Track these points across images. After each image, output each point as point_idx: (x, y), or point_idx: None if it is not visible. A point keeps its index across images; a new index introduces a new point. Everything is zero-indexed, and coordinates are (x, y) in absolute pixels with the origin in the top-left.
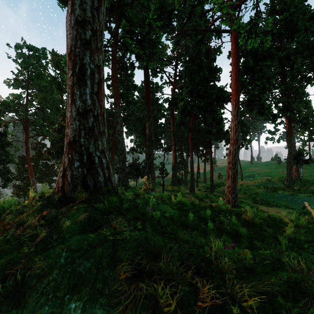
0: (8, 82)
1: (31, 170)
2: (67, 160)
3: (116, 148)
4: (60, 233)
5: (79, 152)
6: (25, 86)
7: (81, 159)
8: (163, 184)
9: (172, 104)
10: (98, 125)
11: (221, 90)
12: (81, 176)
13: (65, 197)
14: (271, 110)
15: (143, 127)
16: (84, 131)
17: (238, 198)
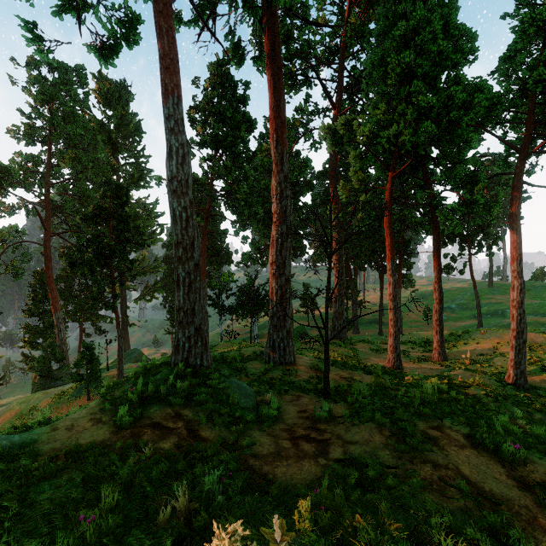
0: (14, 132)
1: (54, 299)
2: None
3: (215, 256)
4: None
5: None
6: (48, 139)
7: None
8: (327, 362)
9: (338, 142)
10: None
11: (481, 83)
12: None
13: None
14: None
15: (268, 211)
16: None
17: (541, 392)
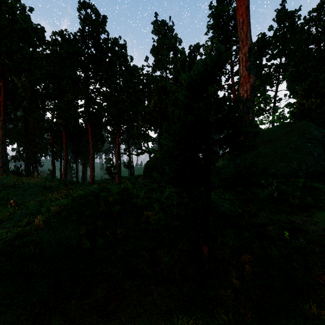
0: None
1: None
2: (0, 169)
3: None
4: (3, 177)
5: (3, 168)
6: None
7: (3, 169)
8: None
9: (49, 131)
10: (6, 163)
11: (78, 129)
12: (3, 171)
13: (1, 174)
14: (104, 143)
15: None
16: (3, 165)
17: None
